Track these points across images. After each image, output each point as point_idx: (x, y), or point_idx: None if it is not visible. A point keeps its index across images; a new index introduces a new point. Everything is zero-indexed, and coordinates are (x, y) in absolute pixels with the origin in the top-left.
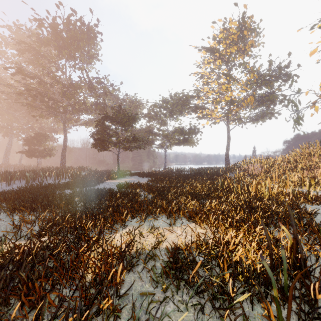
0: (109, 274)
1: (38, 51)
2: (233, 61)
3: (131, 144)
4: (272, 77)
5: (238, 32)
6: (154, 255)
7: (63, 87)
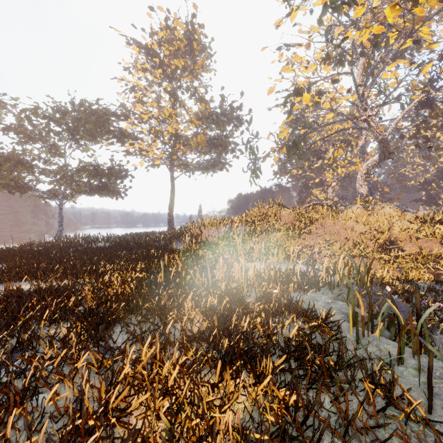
0: None
1: None
2: (179, 80)
3: None
4: (225, 116)
5: (186, 41)
6: None
7: None
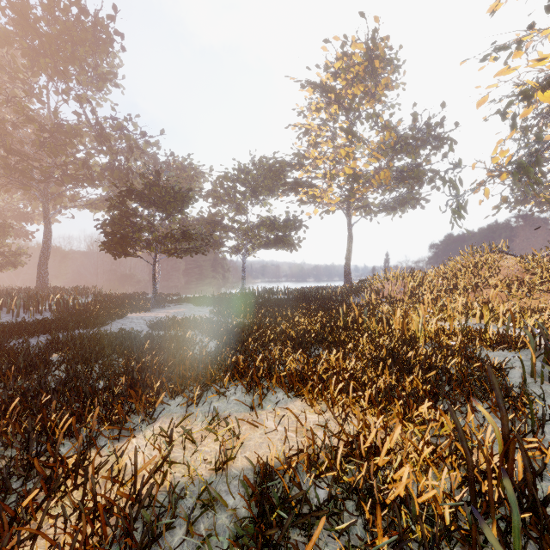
0: None
1: None
2: (357, 110)
3: (179, 244)
4: (418, 140)
5: (365, 63)
6: (213, 498)
7: (40, 130)
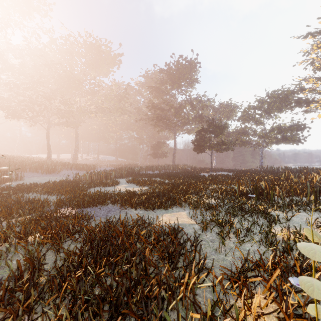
0: (199, 188)
1: (160, 90)
2: None
3: (221, 147)
4: None
5: None
6: (213, 189)
7: (175, 111)
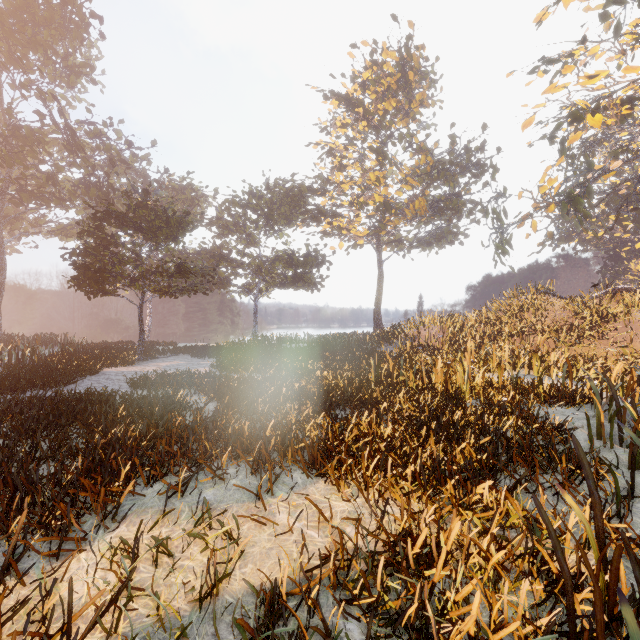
0: None
1: None
2: (389, 128)
3: (173, 281)
4: (456, 166)
5: (398, 74)
6: None
7: None
